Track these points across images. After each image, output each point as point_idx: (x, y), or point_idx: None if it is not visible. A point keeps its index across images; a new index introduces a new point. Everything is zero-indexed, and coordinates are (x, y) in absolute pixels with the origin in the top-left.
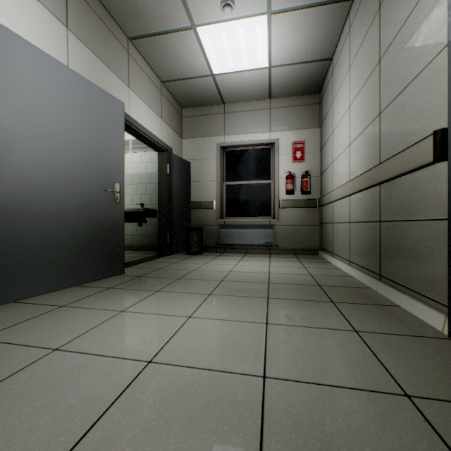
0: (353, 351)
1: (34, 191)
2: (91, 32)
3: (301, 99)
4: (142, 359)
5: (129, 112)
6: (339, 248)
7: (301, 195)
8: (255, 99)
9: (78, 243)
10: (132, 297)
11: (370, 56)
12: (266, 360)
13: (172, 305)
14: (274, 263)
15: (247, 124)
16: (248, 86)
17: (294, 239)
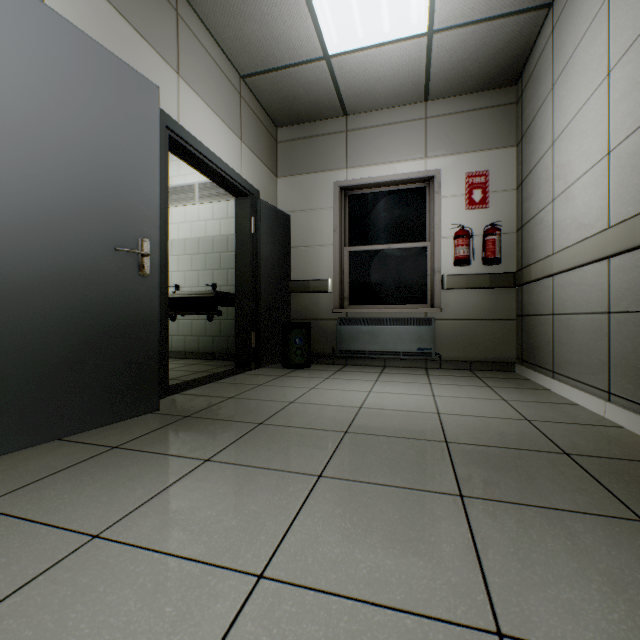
0: None
1: None
2: None
3: (483, 98)
4: None
5: (178, 118)
6: (573, 363)
7: (481, 266)
8: (399, 102)
9: (53, 355)
10: (145, 478)
11: None
12: None
13: (225, 516)
14: (440, 388)
15: (386, 147)
16: (388, 76)
17: (468, 344)
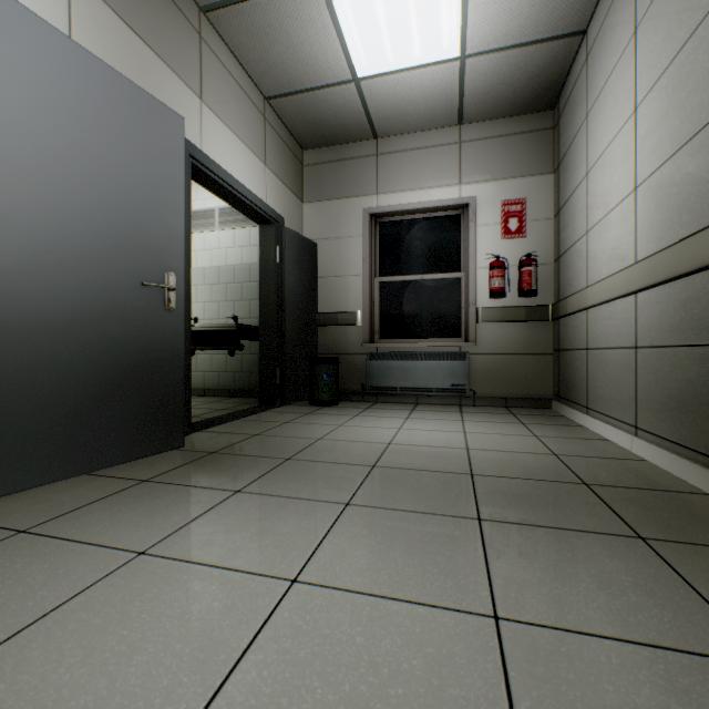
0: None
1: None
2: None
3: (519, 123)
4: None
5: (202, 145)
6: (605, 399)
7: (518, 299)
8: (432, 126)
9: (83, 389)
10: (179, 507)
11: None
12: None
13: (259, 536)
14: (472, 425)
15: (418, 172)
16: (420, 100)
17: (504, 380)
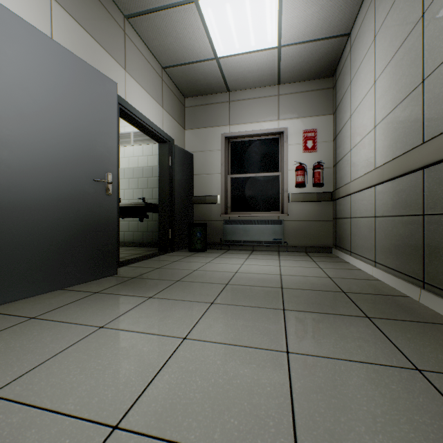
0: (430, 413)
1: (4, 179)
2: (81, 4)
3: (313, 84)
4: (105, 421)
5: (125, 97)
6: (359, 246)
7: (312, 188)
8: (262, 85)
9: (61, 240)
10: (118, 305)
11: (407, 14)
12: (295, 430)
13: (164, 319)
14: (284, 262)
15: (254, 112)
16: (255, 70)
17: (304, 236)
